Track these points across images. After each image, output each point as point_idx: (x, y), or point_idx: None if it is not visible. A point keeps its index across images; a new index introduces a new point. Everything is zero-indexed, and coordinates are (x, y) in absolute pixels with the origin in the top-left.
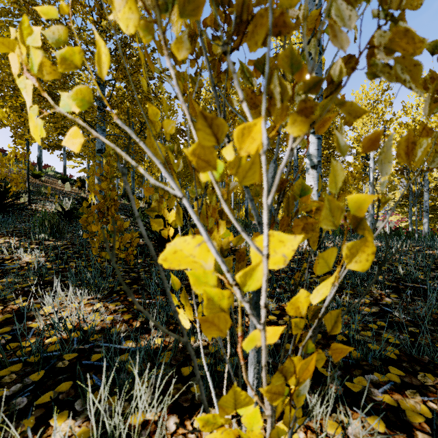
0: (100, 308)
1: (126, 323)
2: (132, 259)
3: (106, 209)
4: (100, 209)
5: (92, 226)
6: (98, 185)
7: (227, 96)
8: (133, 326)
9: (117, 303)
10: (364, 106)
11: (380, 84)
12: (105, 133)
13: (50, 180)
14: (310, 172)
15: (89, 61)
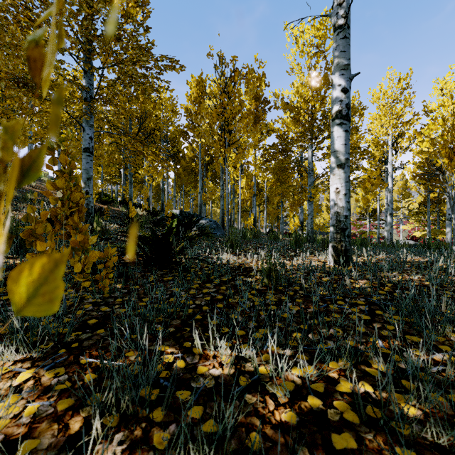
0: (24, 384)
1: (58, 422)
2: (107, 285)
3: (64, 217)
4: (56, 217)
5: (39, 242)
6: (50, 182)
7: (234, 87)
8: (68, 430)
9: (59, 370)
10: (382, 106)
11: (399, 82)
12: (92, 129)
13: (41, 185)
14: (336, 172)
15: (67, 37)
